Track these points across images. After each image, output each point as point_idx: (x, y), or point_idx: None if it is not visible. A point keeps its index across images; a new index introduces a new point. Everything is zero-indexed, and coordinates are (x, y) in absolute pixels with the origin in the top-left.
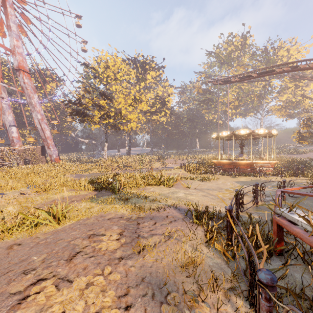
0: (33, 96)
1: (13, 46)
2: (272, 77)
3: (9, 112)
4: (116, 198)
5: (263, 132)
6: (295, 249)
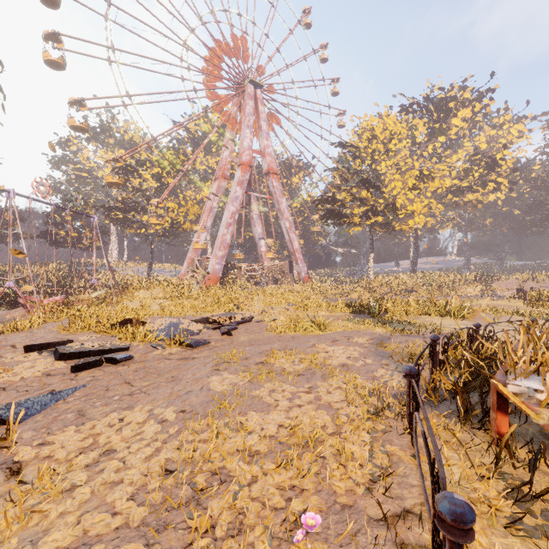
0: (281, 200)
1: (263, 147)
2: None
3: (258, 223)
4: (374, 321)
5: None
6: None
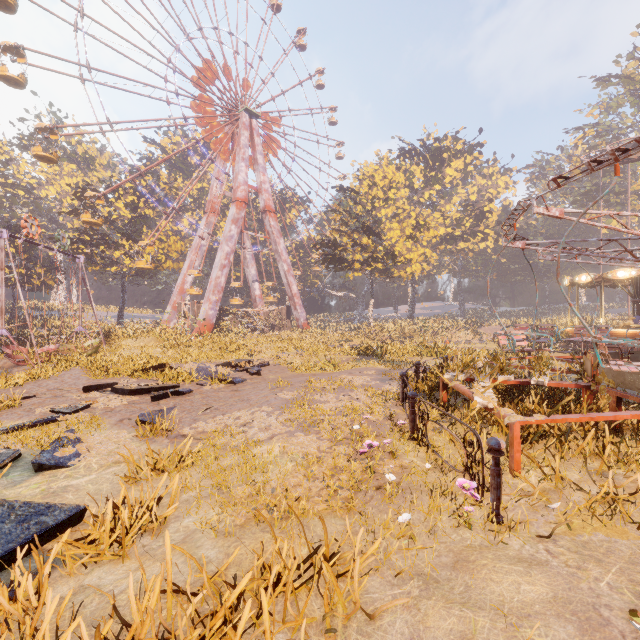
0: (279, 241)
1: (260, 183)
2: None
3: (252, 264)
4: (378, 361)
5: None
6: None
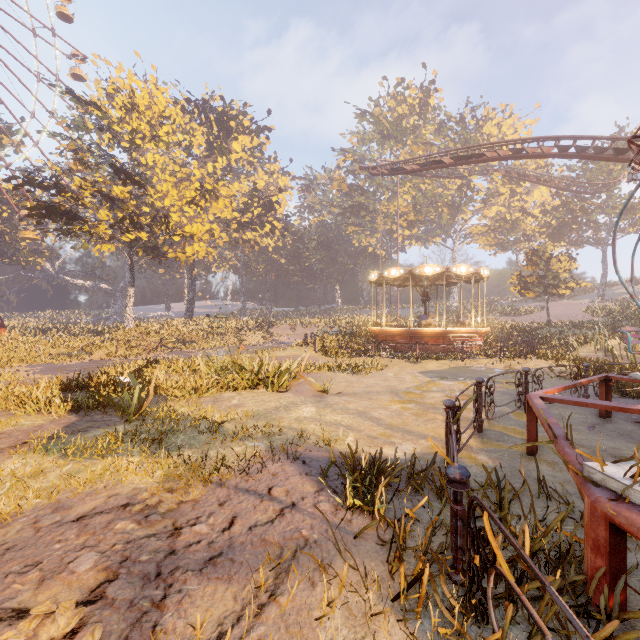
0: None
1: None
2: (473, 171)
3: None
4: (128, 435)
5: (466, 272)
6: (635, 580)
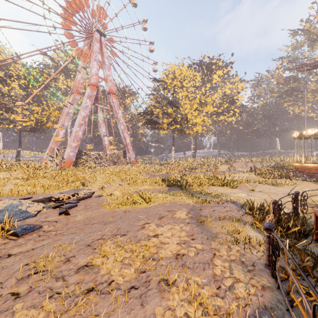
0: (118, 111)
1: (106, 76)
2: None
3: (103, 126)
4: (183, 193)
5: None
6: None
